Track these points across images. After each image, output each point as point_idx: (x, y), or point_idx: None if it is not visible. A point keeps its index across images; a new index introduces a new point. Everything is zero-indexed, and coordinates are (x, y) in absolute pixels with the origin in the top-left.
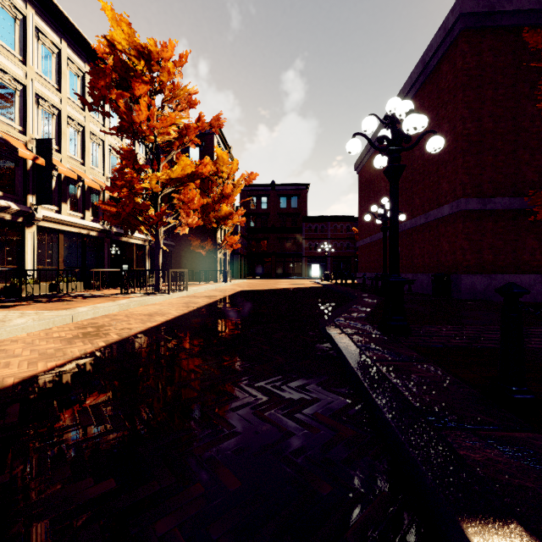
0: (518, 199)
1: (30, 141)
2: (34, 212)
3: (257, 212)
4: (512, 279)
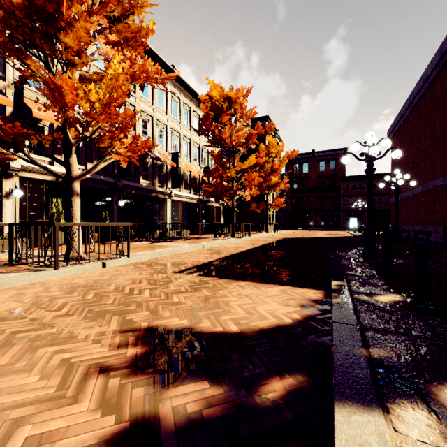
0: None
1: (168, 155)
2: (170, 192)
3: (299, 176)
4: None
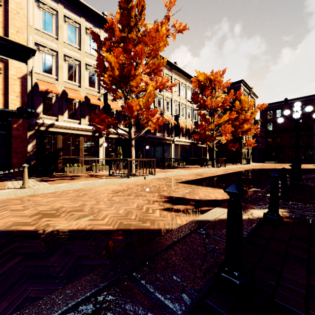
0: None
1: (172, 116)
2: (173, 139)
3: (273, 120)
4: None
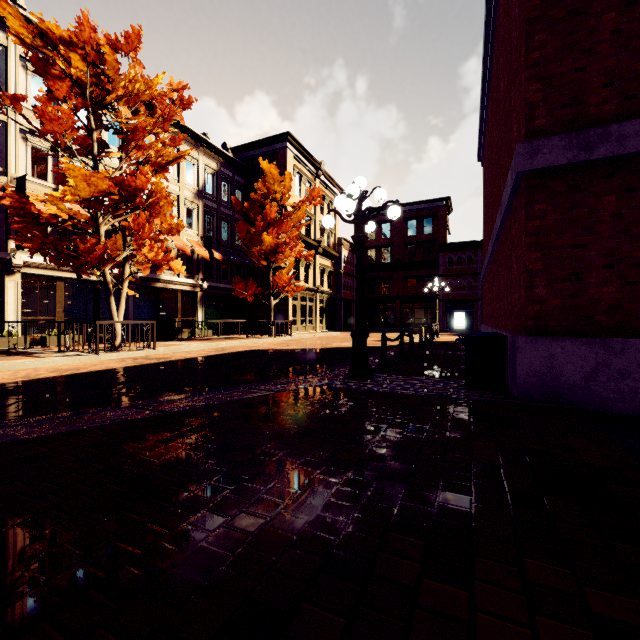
0: None
1: (11, 182)
2: (12, 258)
3: (377, 243)
4: None
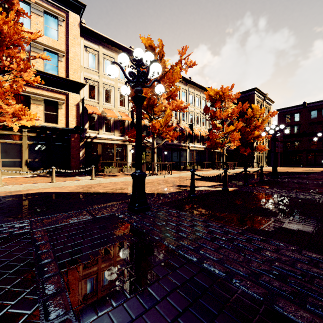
0: None
1: (187, 125)
2: (189, 145)
3: (291, 124)
4: None
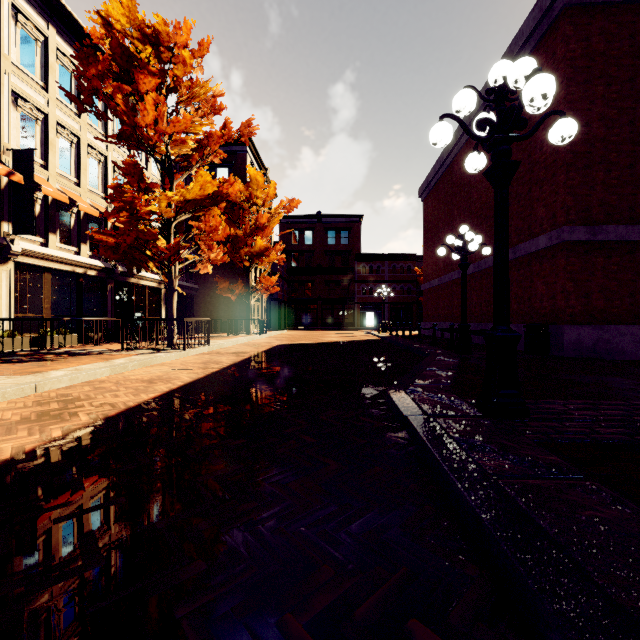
0: (638, 227)
1: (4, 152)
2: (9, 243)
3: (300, 249)
4: (630, 331)
